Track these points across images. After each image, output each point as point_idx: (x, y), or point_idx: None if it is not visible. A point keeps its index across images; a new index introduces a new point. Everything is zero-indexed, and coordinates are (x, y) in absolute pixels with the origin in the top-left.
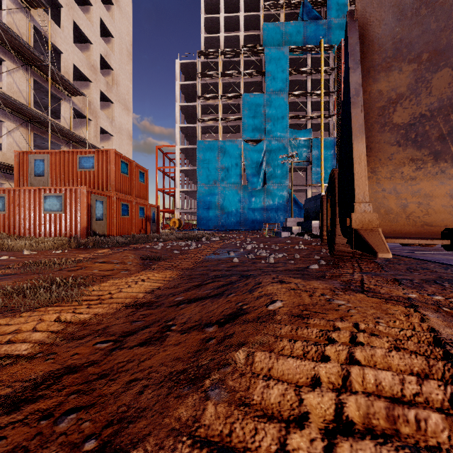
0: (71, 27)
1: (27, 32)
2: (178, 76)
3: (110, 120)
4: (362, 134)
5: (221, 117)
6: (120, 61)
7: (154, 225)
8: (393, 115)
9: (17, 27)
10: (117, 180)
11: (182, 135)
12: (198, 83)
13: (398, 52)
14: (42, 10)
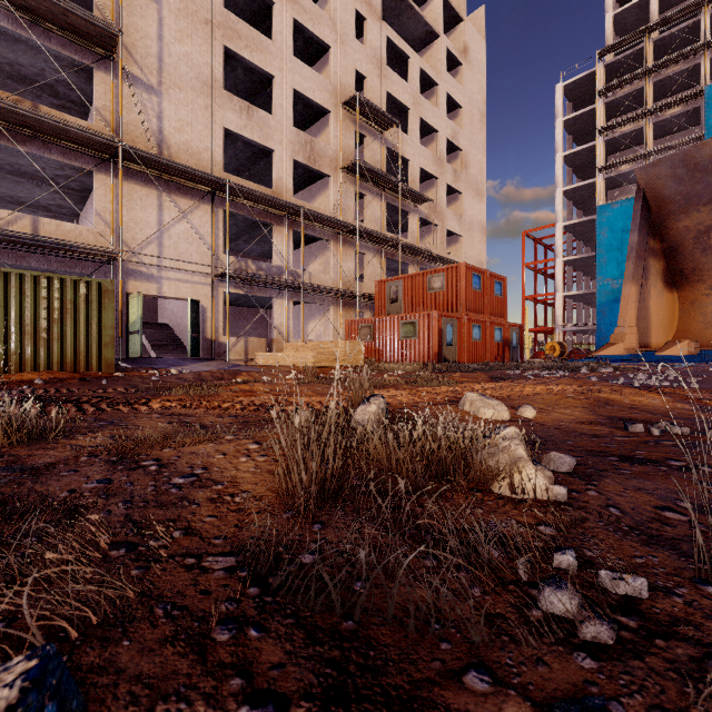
0: (417, 126)
1: (382, 157)
2: (559, 110)
3: (457, 218)
4: (629, 280)
5: (650, 150)
6: (470, 133)
7: (515, 351)
8: (709, 242)
9: (374, 157)
10: (467, 298)
11: (569, 203)
12: (599, 106)
13: (689, 201)
14: (394, 128)
